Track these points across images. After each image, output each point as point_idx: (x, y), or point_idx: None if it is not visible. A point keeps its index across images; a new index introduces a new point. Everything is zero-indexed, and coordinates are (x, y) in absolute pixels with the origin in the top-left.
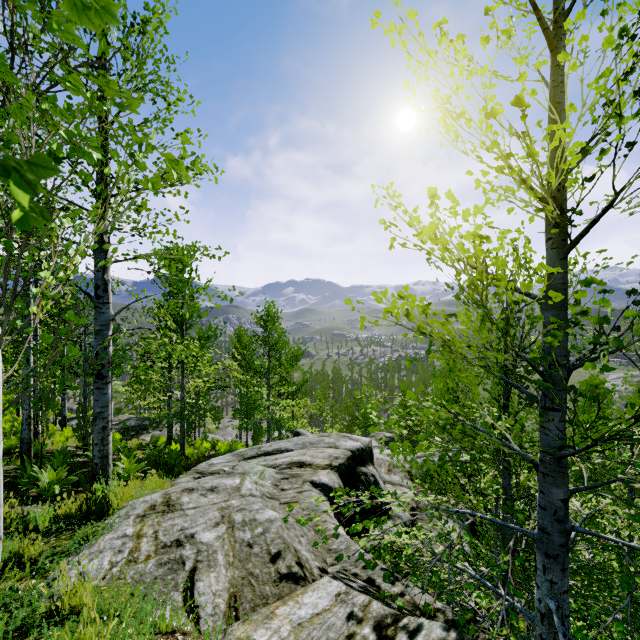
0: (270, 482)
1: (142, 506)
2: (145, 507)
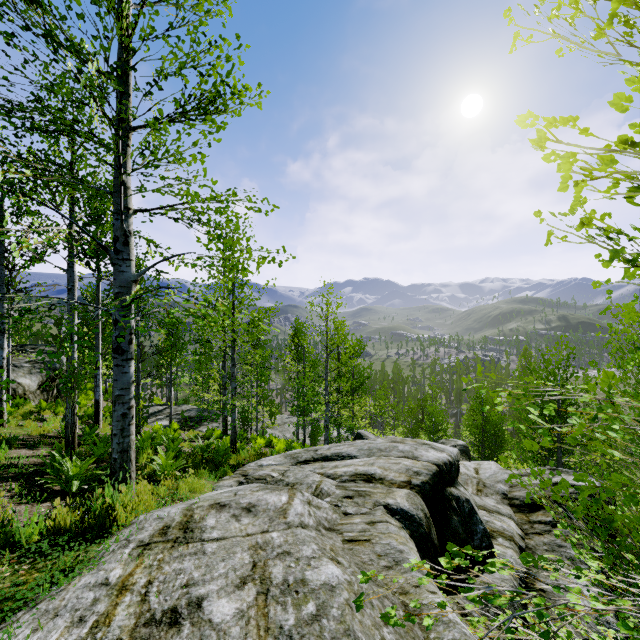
0: (328, 500)
1: (152, 526)
2: (155, 528)
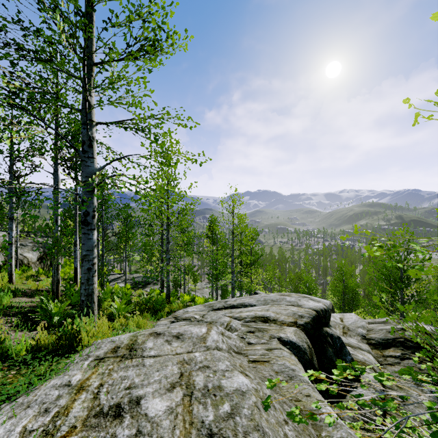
0: (236, 334)
1: (107, 346)
2: (109, 348)
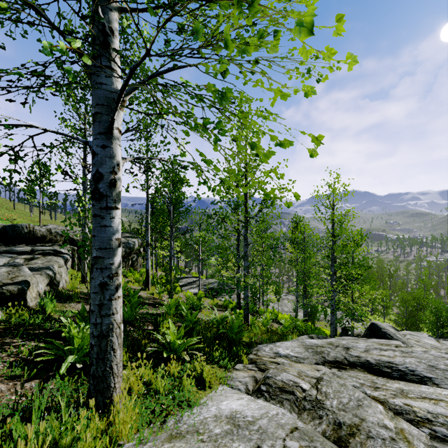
0: None
1: None
2: None
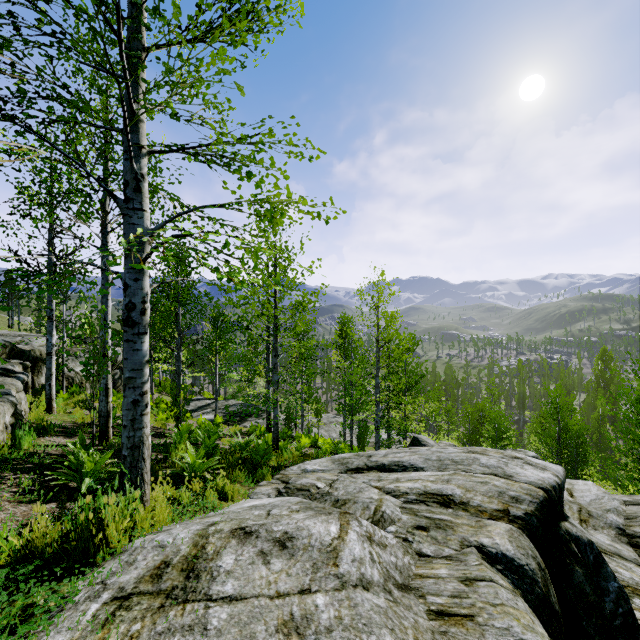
0: (393, 530)
1: (146, 560)
2: (149, 565)
